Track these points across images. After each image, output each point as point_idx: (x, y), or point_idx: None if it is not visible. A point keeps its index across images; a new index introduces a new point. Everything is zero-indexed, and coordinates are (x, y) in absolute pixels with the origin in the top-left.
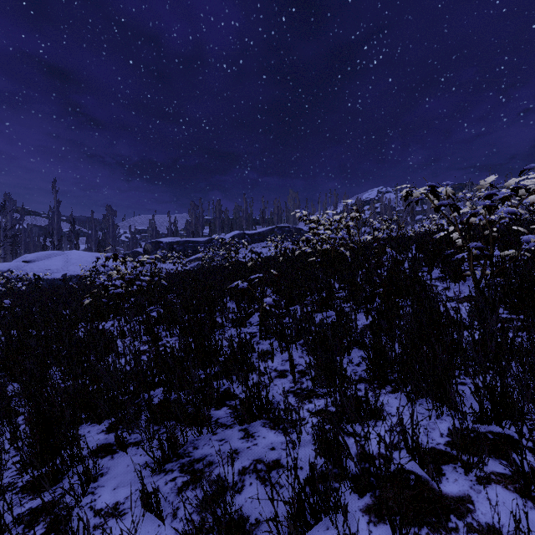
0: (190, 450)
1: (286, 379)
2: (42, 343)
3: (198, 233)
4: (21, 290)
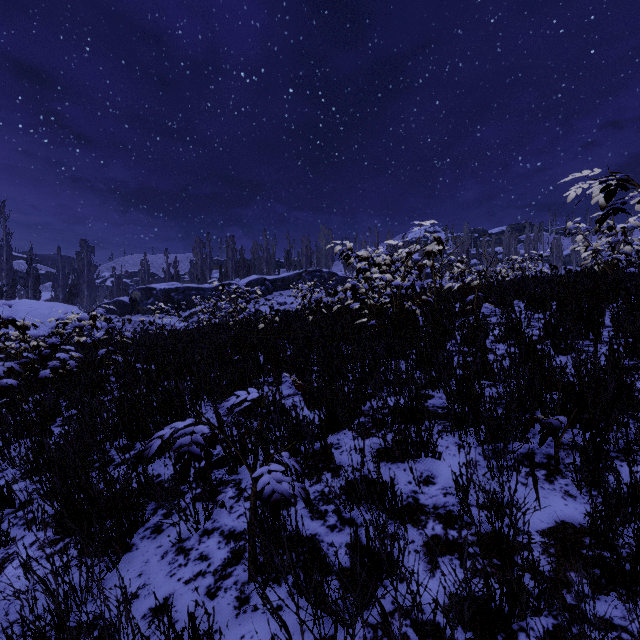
0: None
1: None
2: None
3: (205, 278)
4: None
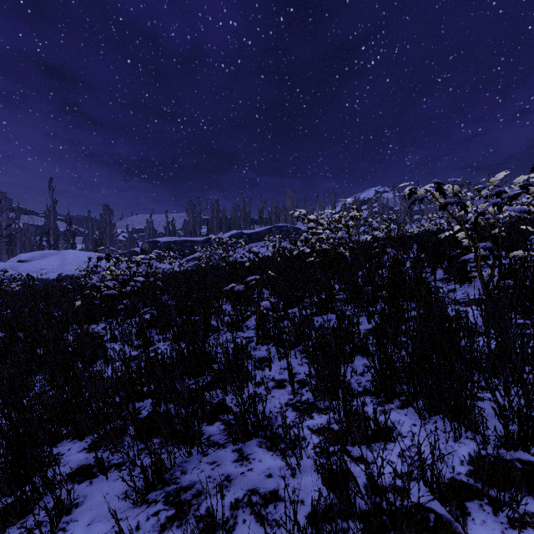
0: (177, 475)
1: (284, 389)
2: (26, 348)
3: (196, 233)
4: (14, 290)
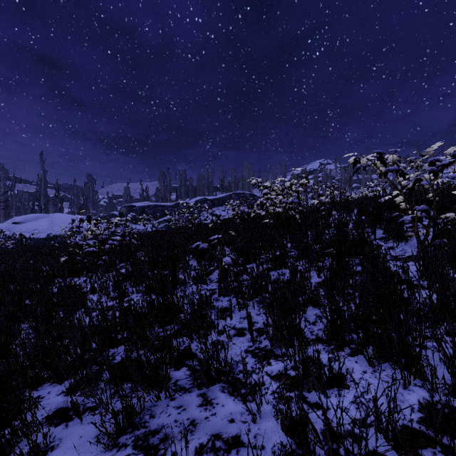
0: (146, 418)
1: (244, 337)
2: (15, 299)
3: (166, 198)
4: (9, 248)
